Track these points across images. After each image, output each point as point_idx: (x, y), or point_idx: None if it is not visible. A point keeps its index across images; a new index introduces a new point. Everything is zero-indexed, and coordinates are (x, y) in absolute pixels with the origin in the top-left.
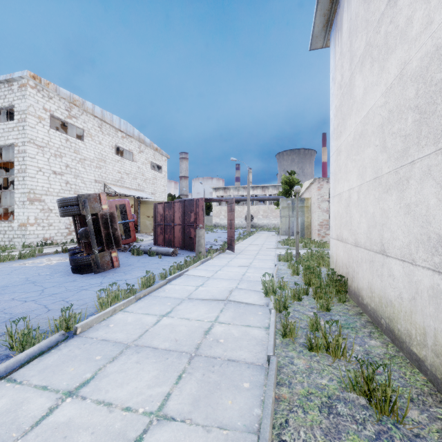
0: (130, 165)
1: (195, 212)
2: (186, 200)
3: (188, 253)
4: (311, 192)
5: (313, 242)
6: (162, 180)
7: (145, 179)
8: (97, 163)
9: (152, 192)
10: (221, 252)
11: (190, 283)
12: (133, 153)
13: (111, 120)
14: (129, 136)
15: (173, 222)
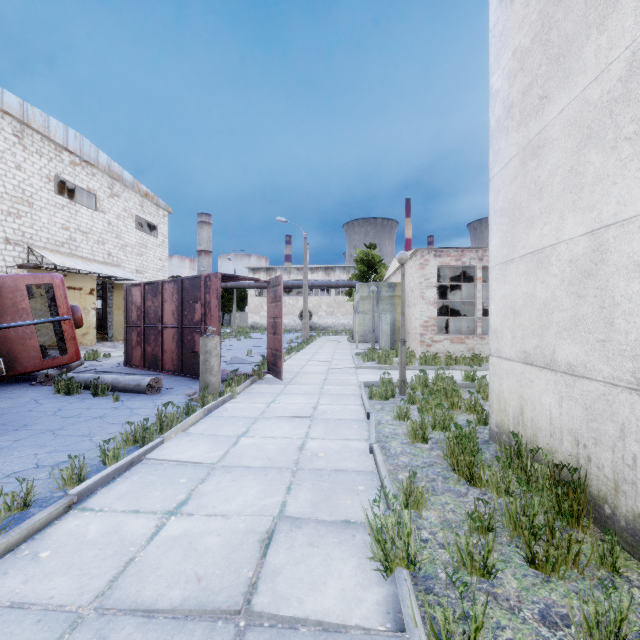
0: (90, 217)
1: (204, 301)
2: (185, 278)
3: (189, 383)
4: (407, 273)
5: (412, 354)
6: (158, 250)
7: (123, 246)
8: (10, 205)
9: (139, 269)
10: (255, 379)
11: (148, 498)
12: (97, 196)
13: (45, 126)
14: (88, 163)
15: (161, 322)
